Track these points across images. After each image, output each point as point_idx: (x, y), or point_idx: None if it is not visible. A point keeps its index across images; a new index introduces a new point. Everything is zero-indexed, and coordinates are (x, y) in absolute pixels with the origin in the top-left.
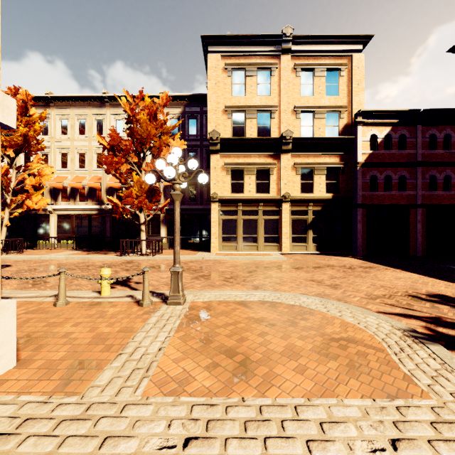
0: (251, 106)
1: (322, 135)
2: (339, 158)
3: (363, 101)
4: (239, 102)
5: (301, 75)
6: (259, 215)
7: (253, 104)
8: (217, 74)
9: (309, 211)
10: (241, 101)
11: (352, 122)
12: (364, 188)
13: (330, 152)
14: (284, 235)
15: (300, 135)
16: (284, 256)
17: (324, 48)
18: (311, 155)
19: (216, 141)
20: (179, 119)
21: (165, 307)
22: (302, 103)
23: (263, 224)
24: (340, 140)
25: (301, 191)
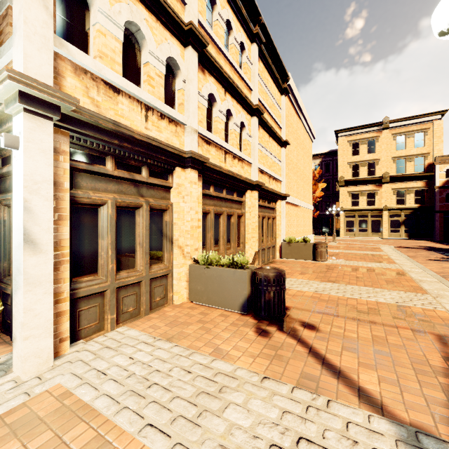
0: (363, 161)
1: (411, 171)
2: (424, 184)
3: (442, 148)
4: (356, 159)
5: (396, 138)
6: (368, 217)
7: (364, 159)
8: (343, 147)
9: (401, 215)
10: (357, 158)
11: (433, 162)
12: (441, 201)
13: (417, 180)
14: (384, 228)
15: (395, 172)
16: (383, 239)
17: (412, 122)
18: (403, 183)
19: (342, 181)
20: (319, 165)
21: (332, 242)
22: (397, 154)
23: (371, 222)
24: (423, 174)
25: (396, 204)
